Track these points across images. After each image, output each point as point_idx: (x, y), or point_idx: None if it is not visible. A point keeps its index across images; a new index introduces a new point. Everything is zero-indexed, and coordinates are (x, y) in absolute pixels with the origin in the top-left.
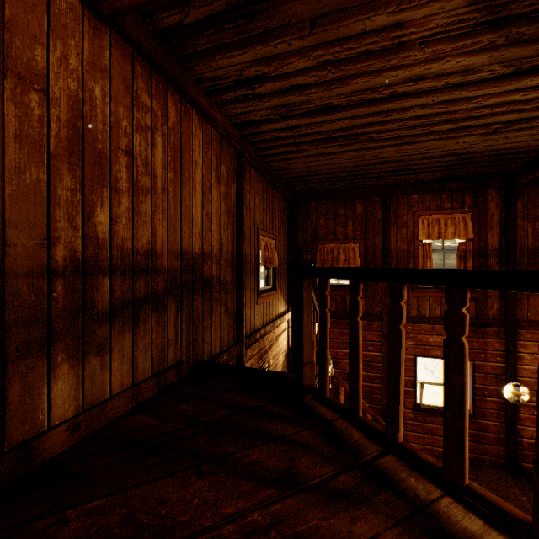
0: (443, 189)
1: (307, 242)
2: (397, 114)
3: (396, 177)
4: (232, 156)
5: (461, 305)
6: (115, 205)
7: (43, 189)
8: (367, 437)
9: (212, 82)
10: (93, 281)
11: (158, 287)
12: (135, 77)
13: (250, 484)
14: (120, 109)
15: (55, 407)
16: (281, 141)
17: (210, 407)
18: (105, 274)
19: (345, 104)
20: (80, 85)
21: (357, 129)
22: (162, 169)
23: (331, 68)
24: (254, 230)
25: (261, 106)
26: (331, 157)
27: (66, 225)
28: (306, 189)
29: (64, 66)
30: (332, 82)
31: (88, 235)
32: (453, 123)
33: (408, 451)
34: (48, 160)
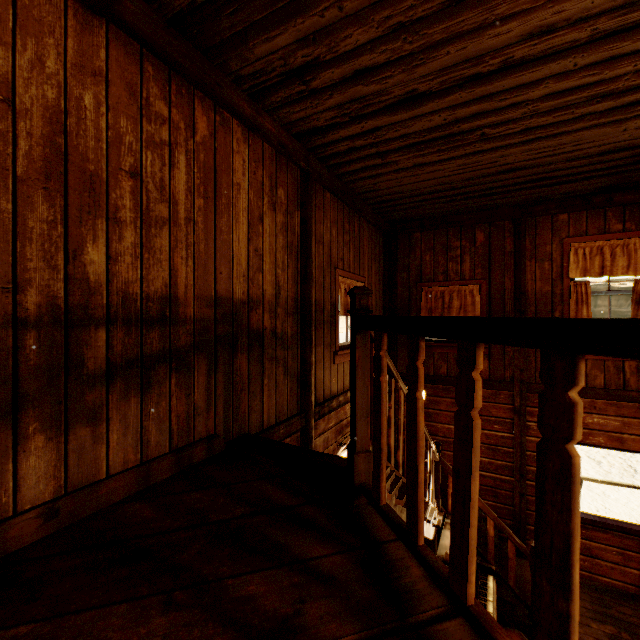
0: (608, 203)
1: (409, 284)
2: (520, 95)
3: (531, 190)
4: (294, 176)
5: (568, 384)
6: (115, 239)
7: (7, 220)
8: (431, 579)
9: (253, 81)
10: (82, 334)
11: (180, 342)
12: (144, 81)
13: (225, 635)
14: (123, 121)
15: (24, 487)
16: (359, 152)
17: (228, 500)
18: (100, 325)
19: (437, 89)
20: (62, 93)
21: (461, 124)
22: (186, 195)
23: (406, 36)
24: (330, 270)
25: (322, 106)
26: (431, 170)
27: (42, 265)
28: (405, 215)
29: (38, 70)
30: (411, 58)
31: (74, 277)
32: (614, 98)
33: (480, 625)
34: (14, 185)
